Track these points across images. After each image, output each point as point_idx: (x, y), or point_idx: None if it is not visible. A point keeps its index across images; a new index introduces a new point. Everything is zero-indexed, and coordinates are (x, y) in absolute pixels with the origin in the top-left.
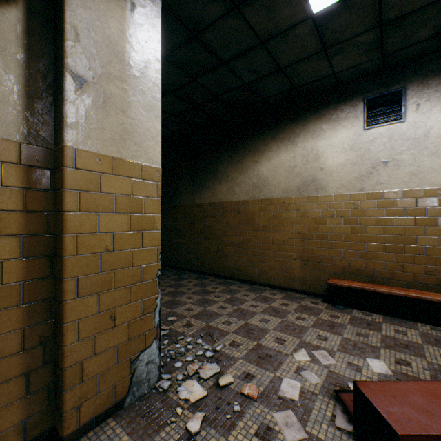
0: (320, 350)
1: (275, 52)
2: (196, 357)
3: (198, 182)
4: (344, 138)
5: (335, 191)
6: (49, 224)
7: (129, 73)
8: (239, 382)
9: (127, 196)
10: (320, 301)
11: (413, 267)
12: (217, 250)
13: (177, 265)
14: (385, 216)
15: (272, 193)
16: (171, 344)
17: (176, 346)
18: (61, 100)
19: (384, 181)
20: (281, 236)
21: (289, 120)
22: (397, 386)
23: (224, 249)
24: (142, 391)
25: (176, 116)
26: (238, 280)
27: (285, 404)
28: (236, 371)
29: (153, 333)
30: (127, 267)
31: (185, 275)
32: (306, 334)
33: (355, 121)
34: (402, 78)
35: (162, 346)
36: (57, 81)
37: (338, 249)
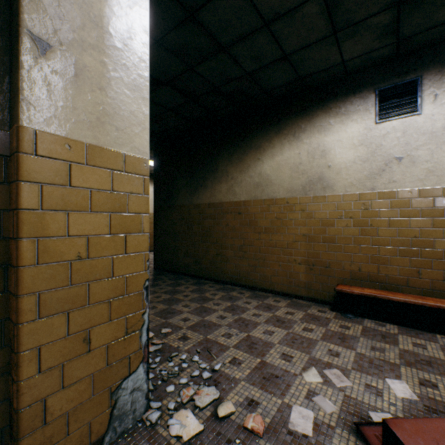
0: (332, 368)
1: (280, 35)
2: (191, 379)
3: (197, 181)
4: (354, 132)
5: (344, 191)
6: (3, 226)
7: (109, 43)
8: (241, 412)
9: (106, 191)
10: (328, 309)
11: (430, 272)
12: (216, 253)
13: (174, 269)
14: (399, 217)
15: (275, 193)
16: (163, 362)
17: (169, 364)
18: (16, 67)
19: (397, 179)
20: (285, 238)
21: (294, 115)
22: (438, 425)
23: (224, 252)
24: (125, 426)
25: (172, 111)
26: (238, 286)
27: (297, 442)
28: (238, 396)
29: (139, 355)
30: (106, 277)
31: (182, 281)
32: (316, 349)
33: (366, 114)
34: (417, 67)
35: (153, 365)
36: (12, 44)
37: (347, 253)
